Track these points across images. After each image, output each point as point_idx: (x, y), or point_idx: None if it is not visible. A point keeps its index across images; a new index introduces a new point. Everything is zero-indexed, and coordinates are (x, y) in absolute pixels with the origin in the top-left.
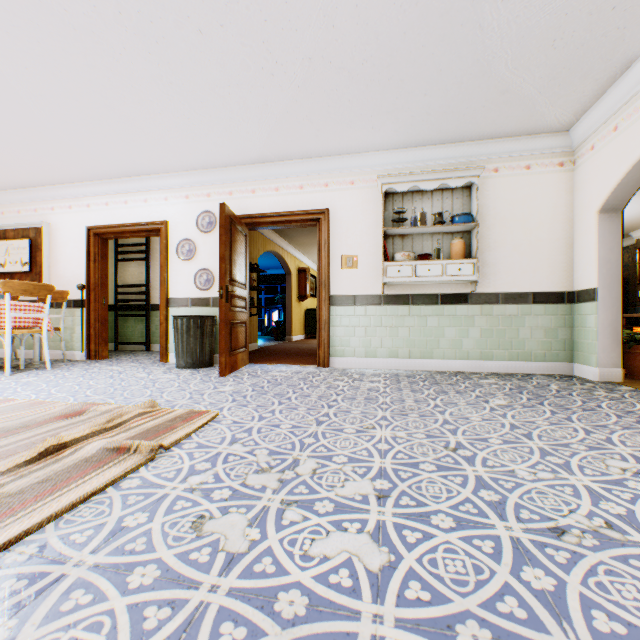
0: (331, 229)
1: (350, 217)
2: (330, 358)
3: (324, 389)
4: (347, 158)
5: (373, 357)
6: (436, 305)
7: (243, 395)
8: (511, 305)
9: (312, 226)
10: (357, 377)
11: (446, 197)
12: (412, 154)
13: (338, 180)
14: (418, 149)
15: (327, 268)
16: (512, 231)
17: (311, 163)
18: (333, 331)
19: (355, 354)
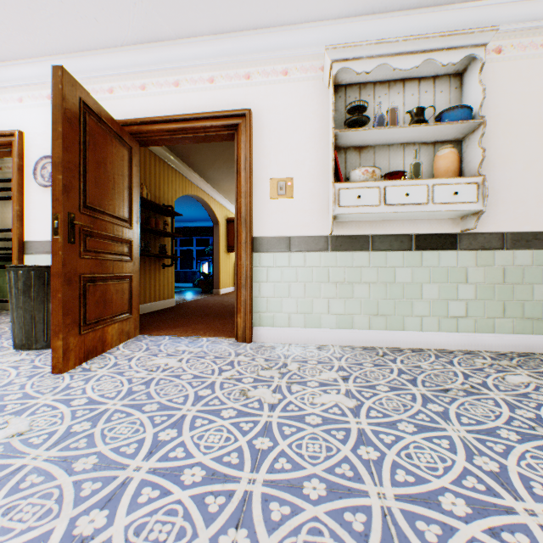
0: (255, 140)
1: (282, 122)
2: (253, 328)
3: (228, 426)
4: (278, 33)
5: (316, 327)
6: (409, 251)
7: (2, 476)
8: (521, 251)
9: (228, 139)
10: (295, 370)
11: (425, 90)
12: (374, 26)
13: (265, 69)
14: (384, 16)
15: (248, 196)
16: (523, 140)
17: (225, 42)
18: (258, 289)
19: (289, 322)
